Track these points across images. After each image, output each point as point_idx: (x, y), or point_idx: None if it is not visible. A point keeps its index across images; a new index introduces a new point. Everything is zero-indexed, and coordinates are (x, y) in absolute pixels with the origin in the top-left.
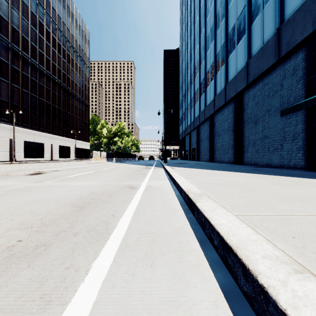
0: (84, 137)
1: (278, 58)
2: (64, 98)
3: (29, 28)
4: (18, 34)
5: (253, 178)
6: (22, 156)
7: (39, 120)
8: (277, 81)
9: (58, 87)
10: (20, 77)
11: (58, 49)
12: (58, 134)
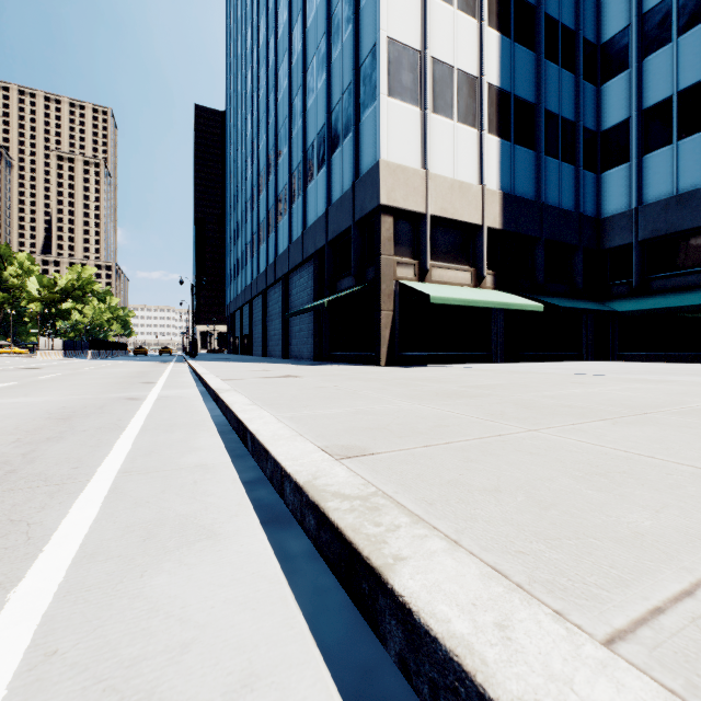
0: None
1: (303, 259)
2: None
3: None
4: None
5: (247, 364)
6: None
7: None
8: (306, 278)
9: None
10: None
11: None
12: None
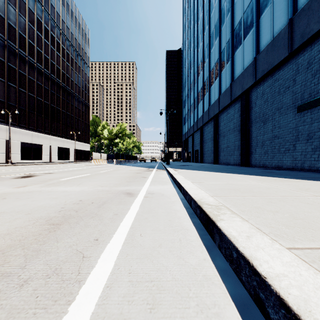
0: (84, 138)
1: (290, 51)
2: (63, 99)
3: (26, 25)
4: (14, 31)
5: (272, 182)
6: (19, 158)
7: (37, 120)
8: (289, 76)
9: (57, 86)
10: (17, 76)
11: (57, 48)
12: (56, 135)
